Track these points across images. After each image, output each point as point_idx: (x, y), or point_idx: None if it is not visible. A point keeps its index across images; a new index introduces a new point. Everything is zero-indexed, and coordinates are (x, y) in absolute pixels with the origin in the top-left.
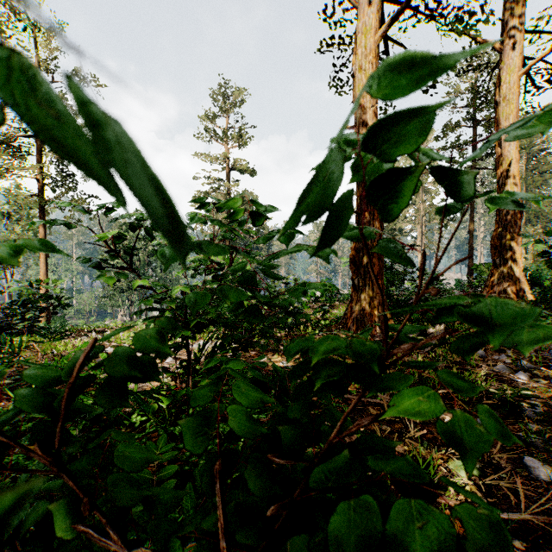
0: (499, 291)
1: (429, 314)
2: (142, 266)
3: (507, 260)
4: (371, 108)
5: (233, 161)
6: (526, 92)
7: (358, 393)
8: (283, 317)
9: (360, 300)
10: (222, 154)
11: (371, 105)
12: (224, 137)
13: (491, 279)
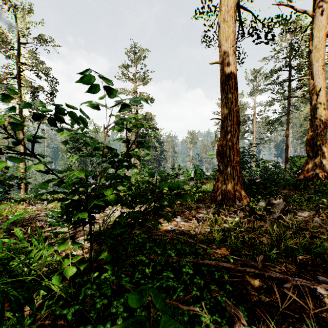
0: (312, 174)
1: (270, 189)
2: (85, 158)
3: (317, 153)
4: (232, 47)
5: (139, 93)
6: (326, 46)
7: (235, 261)
8: (172, 199)
9: (224, 180)
10: (133, 89)
11: (232, 45)
12: (134, 79)
13: (306, 165)
